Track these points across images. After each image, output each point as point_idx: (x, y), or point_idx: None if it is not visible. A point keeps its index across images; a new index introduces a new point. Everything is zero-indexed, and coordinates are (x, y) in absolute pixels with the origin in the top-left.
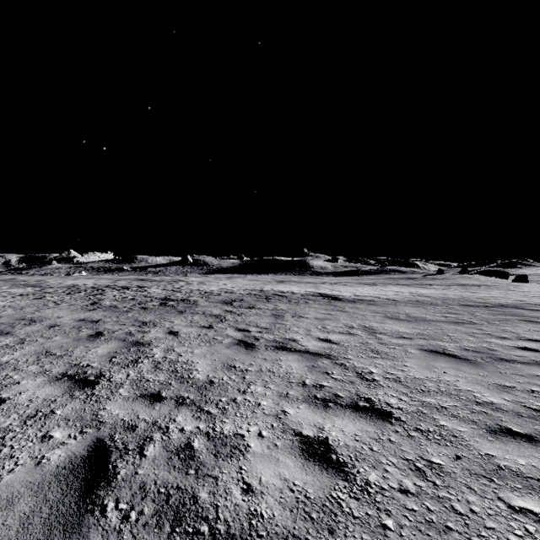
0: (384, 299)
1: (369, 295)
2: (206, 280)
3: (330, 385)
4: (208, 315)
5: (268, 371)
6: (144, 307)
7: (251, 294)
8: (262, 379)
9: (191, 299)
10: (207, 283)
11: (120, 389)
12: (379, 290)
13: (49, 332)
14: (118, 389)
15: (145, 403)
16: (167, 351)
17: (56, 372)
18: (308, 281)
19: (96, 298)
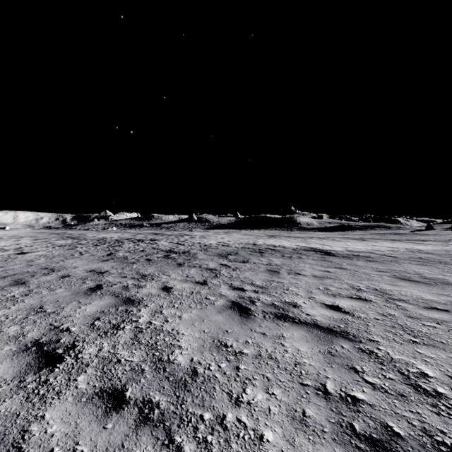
0: (381, 255)
1: (363, 251)
2: (207, 234)
3: (368, 399)
4: (204, 268)
5: (270, 358)
6: (149, 259)
7: (245, 247)
8: (263, 373)
9: (192, 252)
10: (207, 237)
11: (80, 375)
12: (370, 245)
13: (57, 283)
14: (78, 375)
15: (98, 412)
16: (154, 313)
17: (30, 337)
18: (296, 236)
19: (114, 249)
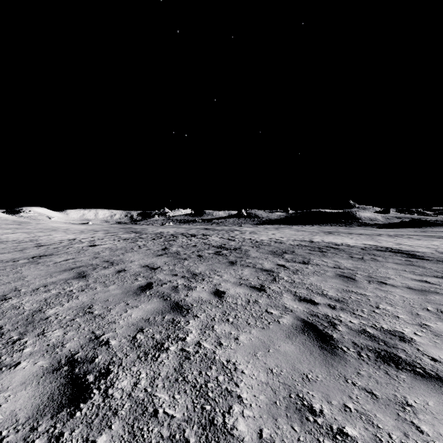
0: None
1: None
2: (256, 230)
3: None
4: (259, 269)
5: None
6: (200, 255)
7: (302, 245)
8: None
9: (243, 249)
10: (257, 232)
11: (102, 433)
12: None
13: (112, 279)
14: (100, 432)
15: None
16: (204, 329)
17: (67, 349)
18: (359, 232)
19: (169, 244)
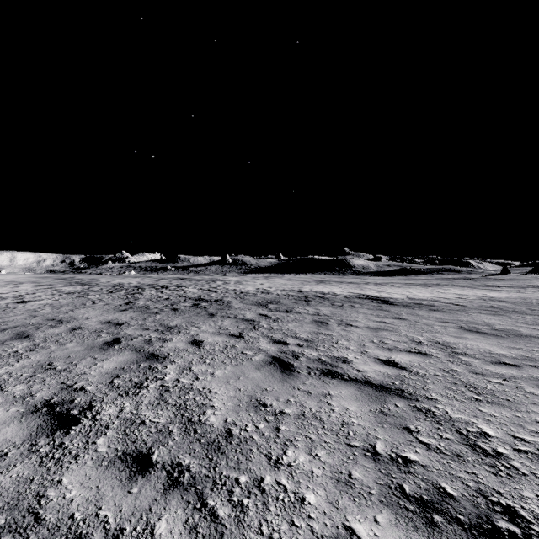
0: (447, 303)
1: (427, 298)
2: (243, 279)
3: (421, 460)
4: (240, 319)
5: (314, 418)
6: (175, 308)
7: (289, 294)
8: (306, 434)
9: (225, 300)
10: (244, 282)
11: (100, 437)
12: (436, 292)
13: (67, 337)
14: (97, 437)
15: (121, 476)
16: (182, 370)
17: (39, 397)
18: (349, 281)
19: (133, 297)
